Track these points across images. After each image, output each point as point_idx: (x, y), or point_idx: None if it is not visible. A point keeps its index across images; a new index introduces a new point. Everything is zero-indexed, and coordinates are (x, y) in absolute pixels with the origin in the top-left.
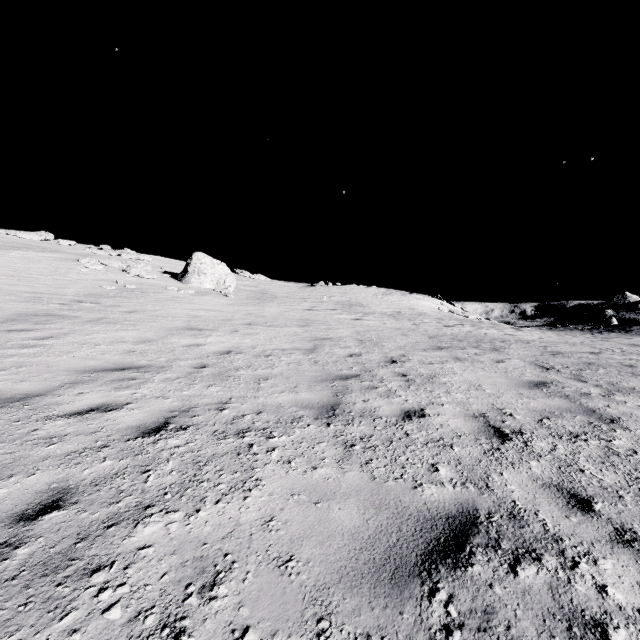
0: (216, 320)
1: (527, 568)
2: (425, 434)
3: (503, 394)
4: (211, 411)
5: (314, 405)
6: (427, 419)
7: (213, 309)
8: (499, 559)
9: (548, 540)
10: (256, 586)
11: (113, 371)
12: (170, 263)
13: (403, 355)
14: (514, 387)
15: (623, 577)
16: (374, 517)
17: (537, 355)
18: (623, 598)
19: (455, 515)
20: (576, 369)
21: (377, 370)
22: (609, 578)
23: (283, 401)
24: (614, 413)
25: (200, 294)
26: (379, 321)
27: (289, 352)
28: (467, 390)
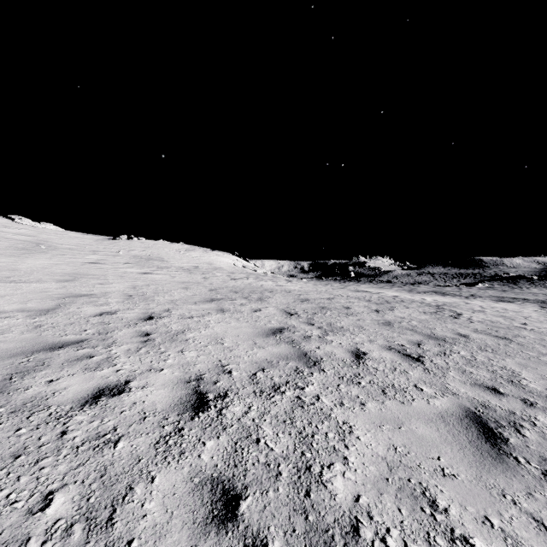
0: None
1: None
2: (95, 426)
3: (238, 346)
4: None
5: None
6: (121, 397)
7: None
8: None
9: None
10: None
11: None
12: None
13: (167, 310)
14: (254, 336)
15: None
16: None
17: (290, 302)
18: None
19: None
20: (312, 313)
21: (118, 331)
22: None
23: None
24: (320, 354)
25: None
26: (169, 275)
27: (5, 315)
28: (205, 346)
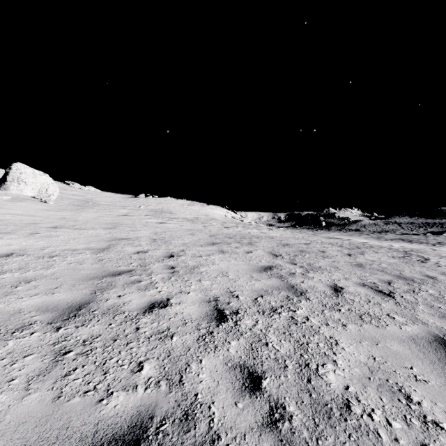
0: (20, 224)
1: None
2: (155, 326)
3: (240, 278)
4: None
5: (61, 306)
6: (167, 309)
7: (24, 214)
8: None
9: (205, 444)
10: None
11: None
12: None
13: (182, 250)
14: (250, 272)
15: None
16: None
17: (274, 246)
18: None
19: (123, 434)
20: (293, 255)
21: (152, 264)
22: None
23: (27, 306)
24: (304, 287)
25: (16, 200)
26: (178, 224)
27: (79, 252)
28: (215, 277)
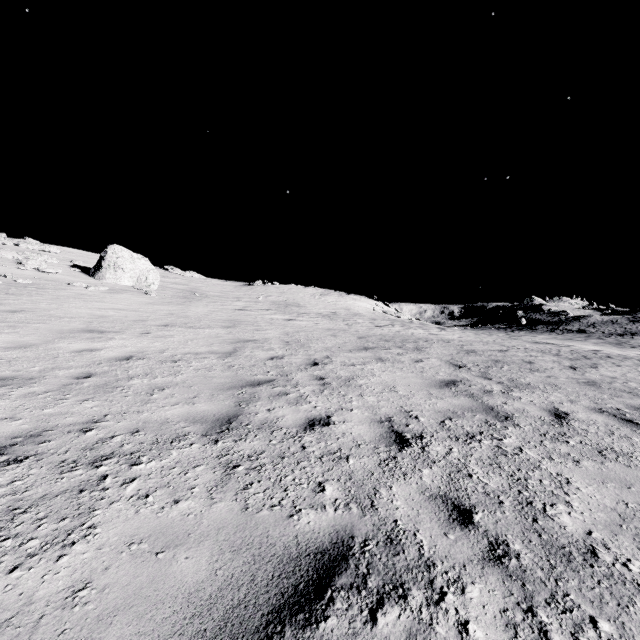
0: (126, 321)
1: (389, 612)
2: (323, 446)
3: (414, 395)
4: (71, 434)
5: (208, 418)
6: (331, 427)
7: (127, 308)
8: (361, 604)
9: (420, 568)
10: None
11: None
12: (84, 256)
13: (327, 357)
14: (426, 387)
15: (487, 606)
16: (227, 564)
17: (454, 354)
18: (483, 636)
19: (326, 548)
20: (485, 367)
21: (295, 374)
22: (473, 610)
23: (172, 415)
24: (509, 410)
25: (115, 291)
26: (312, 321)
27: (203, 356)
28: (381, 392)
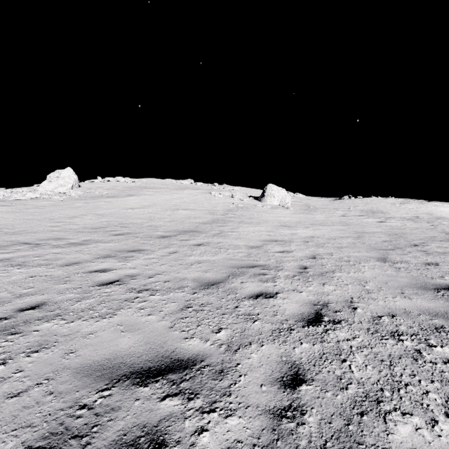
0: (292, 222)
1: None
2: (438, 269)
3: None
4: (328, 255)
5: (374, 257)
6: (440, 266)
7: (286, 216)
8: None
9: None
10: (379, 284)
11: (273, 241)
12: (247, 190)
13: (423, 243)
14: None
15: None
16: (414, 281)
17: None
18: None
19: None
20: None
21: (405, 248)
22: None
23: (357, 255)
24: None
25: (274, 208)
26: (400, 223)
27: (345, 238)
28: None
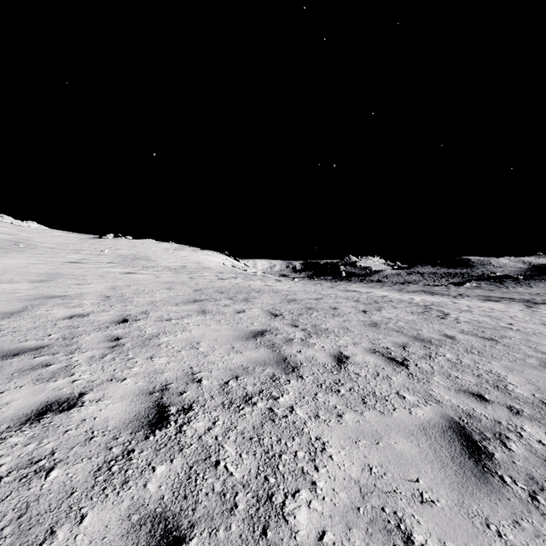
0: None
1: None
2: (29, 450)
3: (214, 351)
4: None
5: None
6: (70, 413)
7: None
8: None
9: None
10: None
11: None
12: None
13: (145, 312)
14: (233, 340)
15: None
16: None
17: (276, 303)
18: None
19: None
20: (297, 314)
21: (86, 335)
22: None
23: None
24: (300, 359)
25: None
26: (154, 275)
27: None
28: (178, 351)
